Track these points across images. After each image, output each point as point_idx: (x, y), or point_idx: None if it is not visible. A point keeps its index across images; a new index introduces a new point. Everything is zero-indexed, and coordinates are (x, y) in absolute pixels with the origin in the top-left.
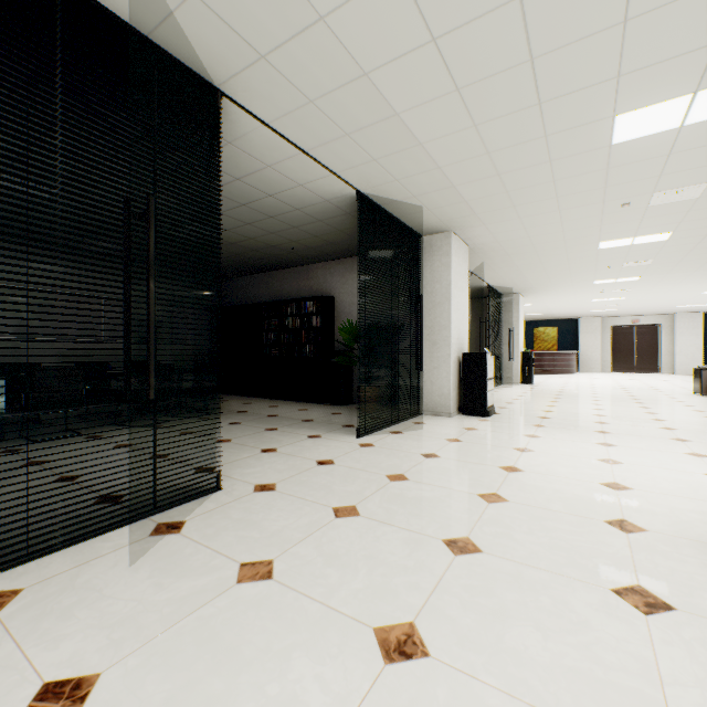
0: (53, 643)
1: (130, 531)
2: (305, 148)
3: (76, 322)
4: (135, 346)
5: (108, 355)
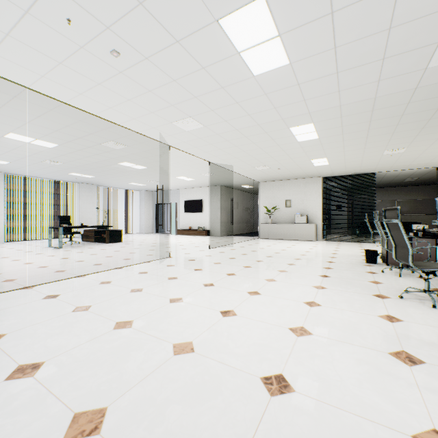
0: (341, 243)
1: (355, 242)
2: (402, 170)
3: (350, 215)
4: (408, 216)
5: (354, 219)
